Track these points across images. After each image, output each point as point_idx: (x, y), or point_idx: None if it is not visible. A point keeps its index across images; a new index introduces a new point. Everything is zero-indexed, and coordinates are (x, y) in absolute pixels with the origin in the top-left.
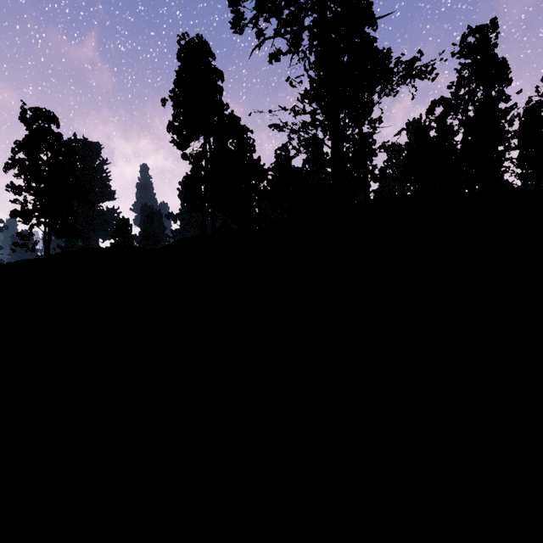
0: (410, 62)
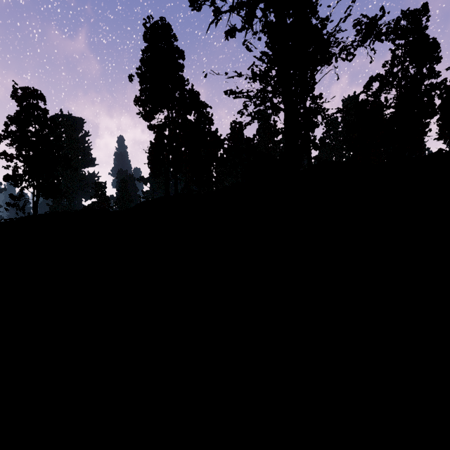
0: (371, 21)
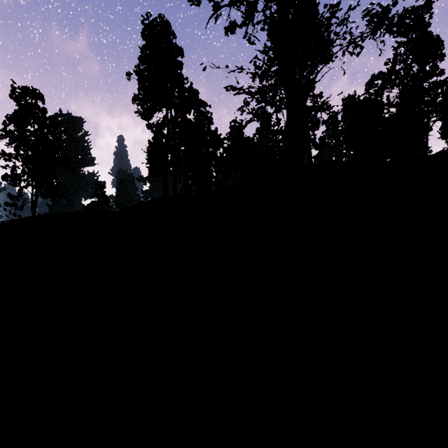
0: (382, 11)
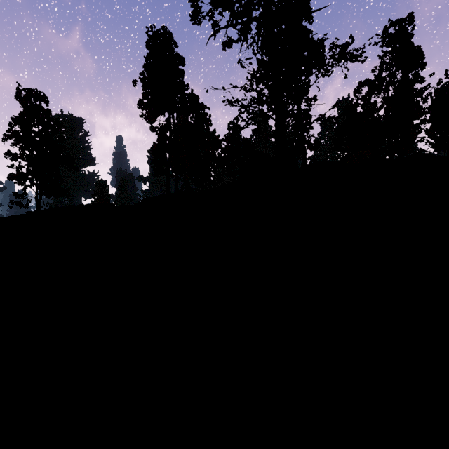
0: (343, 46)
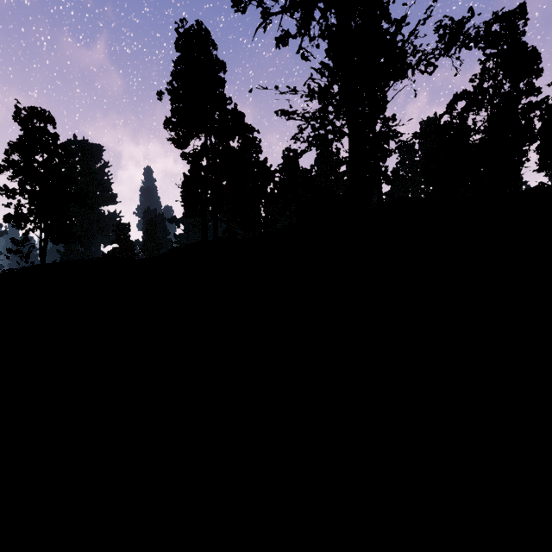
0: (457, 24)
